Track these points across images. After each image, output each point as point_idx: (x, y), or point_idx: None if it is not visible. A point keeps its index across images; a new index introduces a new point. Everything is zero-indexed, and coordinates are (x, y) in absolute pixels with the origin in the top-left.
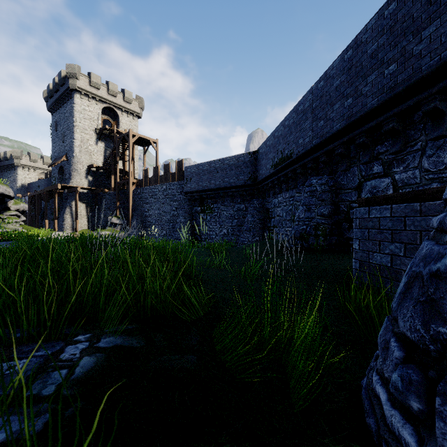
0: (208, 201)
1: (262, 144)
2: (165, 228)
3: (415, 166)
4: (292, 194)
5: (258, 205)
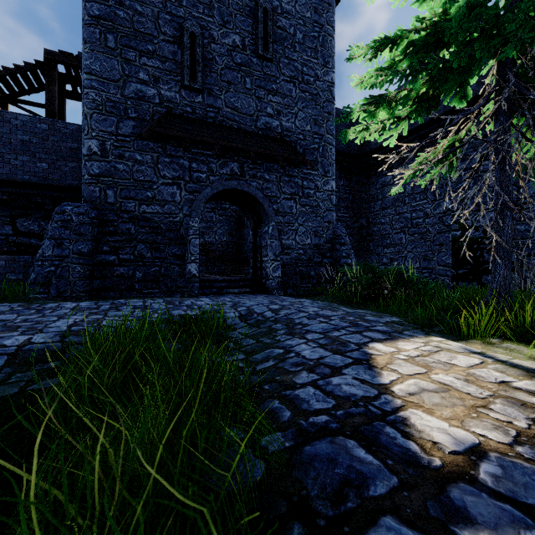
0: None
1: None
2: None
3: None
4: None
5: None
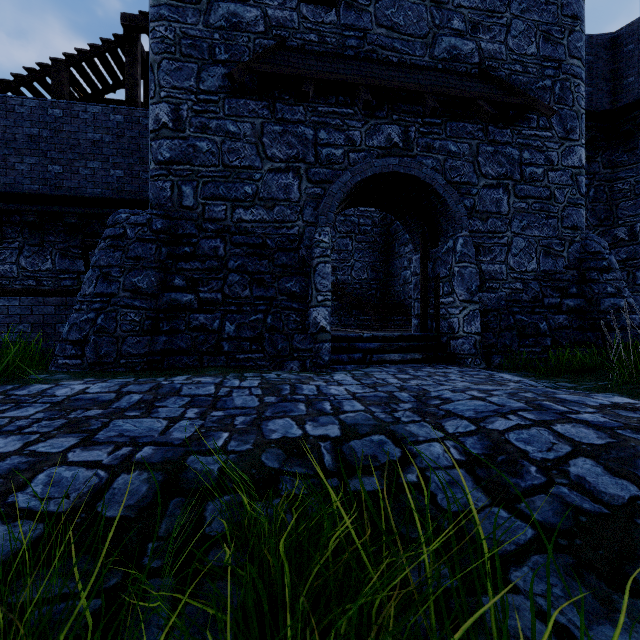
0: None
1: None
2: None
3: (13, 262)
4: None
5: None
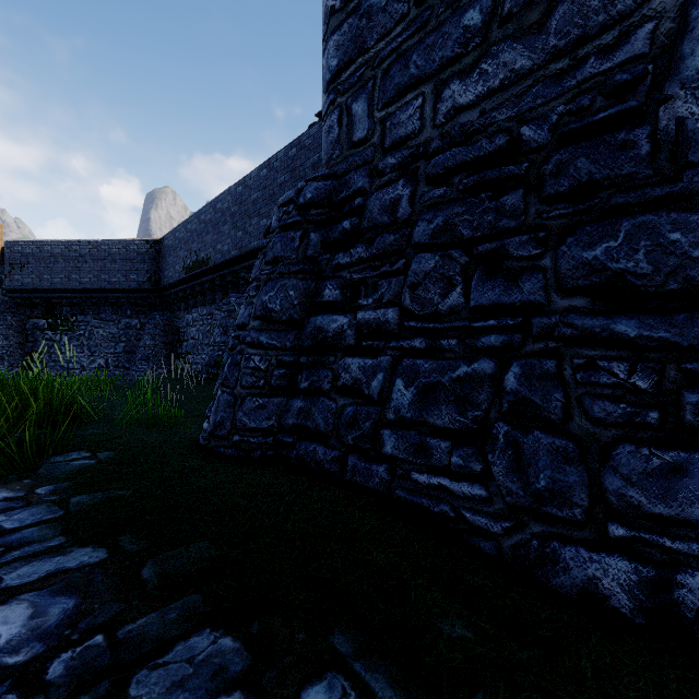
0: (65, 310)
1: (170, 234)
2: None
3: None
4: (211, 311)
5: (163, 322)
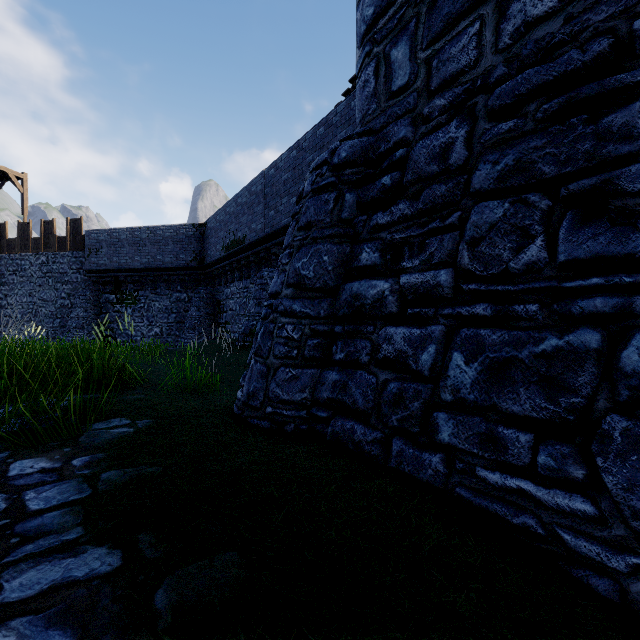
0: (129, 286)
1: (212, 218)
2: (44, 327)
3: None
4: (247, 285)
5: (206, 295)
